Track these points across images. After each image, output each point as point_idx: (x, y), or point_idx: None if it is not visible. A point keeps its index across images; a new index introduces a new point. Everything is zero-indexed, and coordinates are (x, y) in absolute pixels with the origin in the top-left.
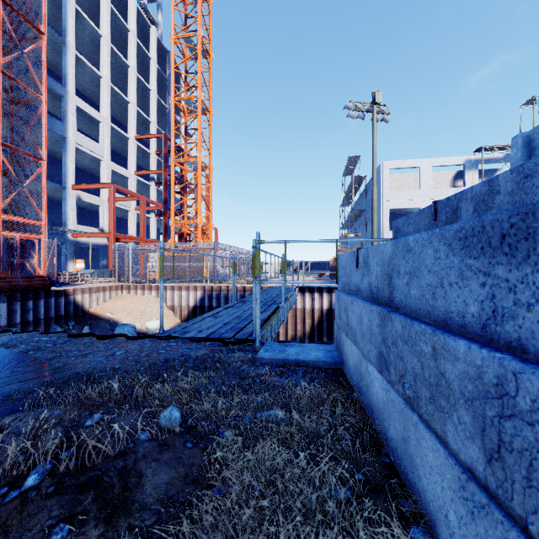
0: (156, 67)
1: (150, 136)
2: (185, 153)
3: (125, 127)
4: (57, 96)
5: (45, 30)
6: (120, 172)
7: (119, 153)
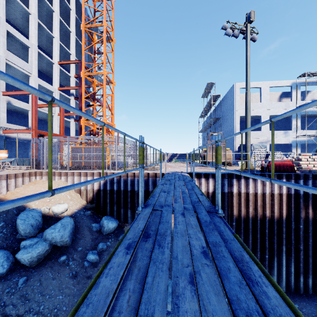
0: (75, 16)
1: (69, 62)
2: (94, 71)
3: (52, 58)
4: None
5: None
6: (45, 86)
7: (47, 76)
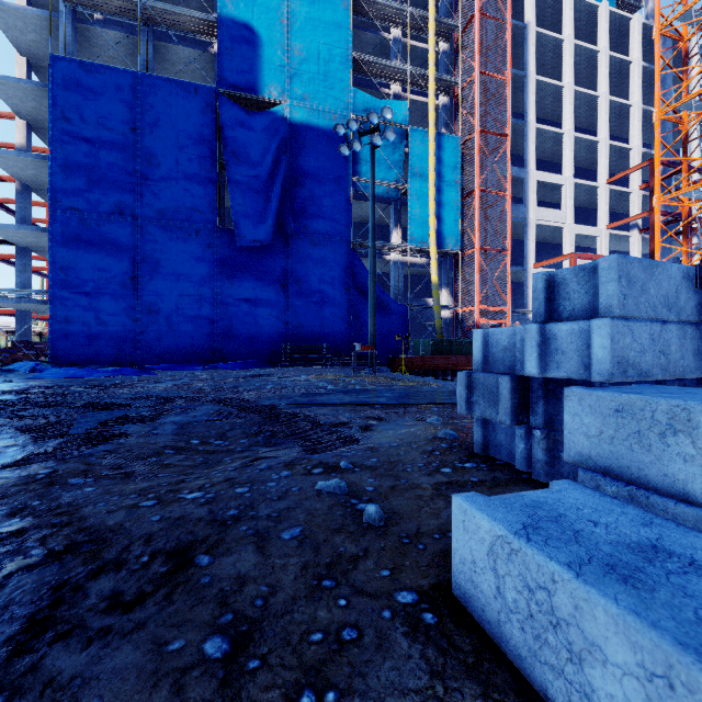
0: (639, 69)
1: (628, 172)
2: (682, 180)
3: (593, 172)
4: (519, 180)
5: (508, 132)
6: (585, 233)
7: (586, 208)
